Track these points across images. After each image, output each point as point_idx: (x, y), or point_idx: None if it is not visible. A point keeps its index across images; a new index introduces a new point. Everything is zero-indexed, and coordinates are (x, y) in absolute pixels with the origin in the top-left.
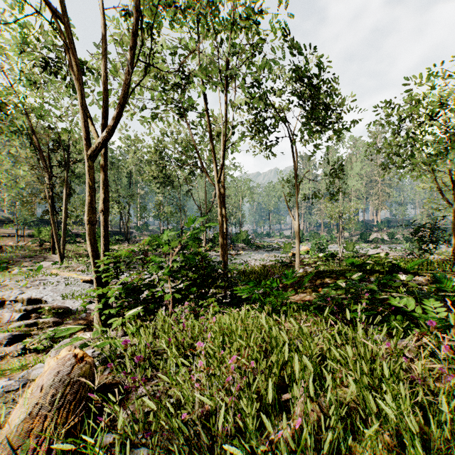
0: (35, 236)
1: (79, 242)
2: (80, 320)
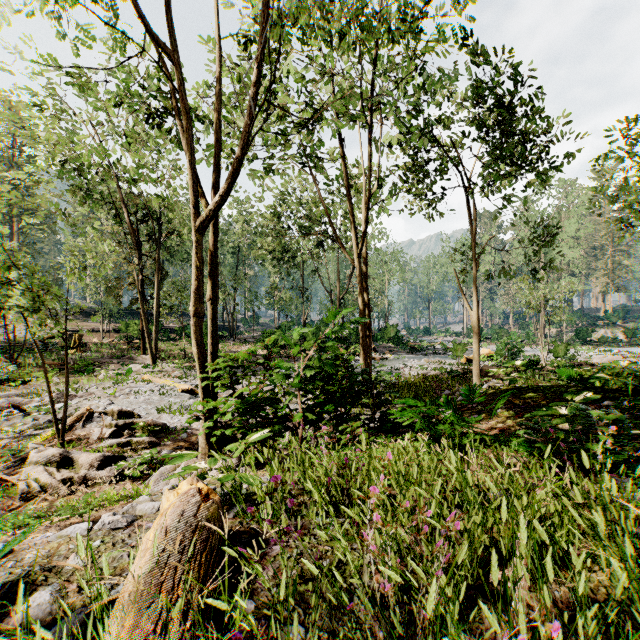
0: (121, 331)
1: (173, 340)
2: (181, 442)
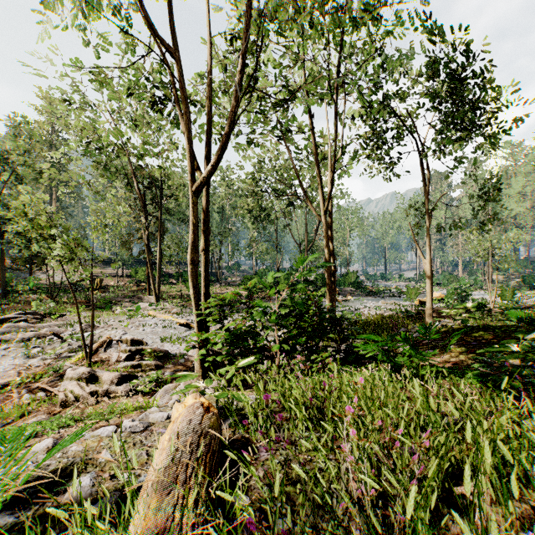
0: (132, 276)
1: (171, 283)
2: (180, 366)
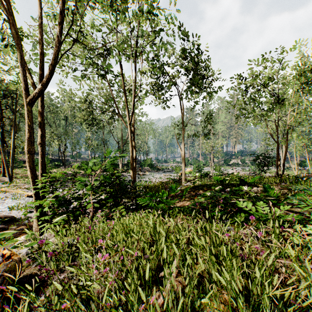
0: None
1: (26, 167)
2: (23, 226)
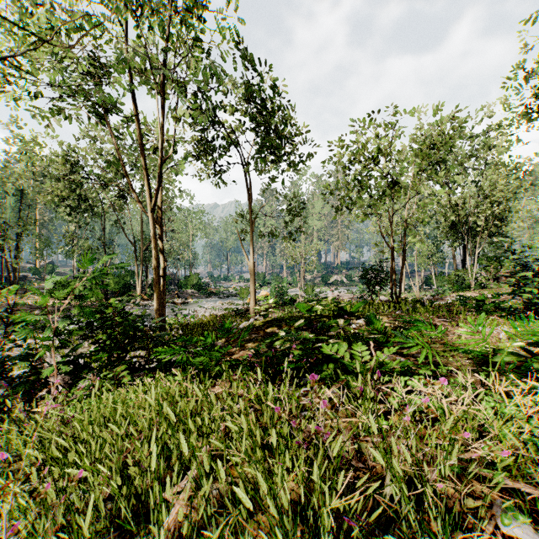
0: None
1: None
2: None
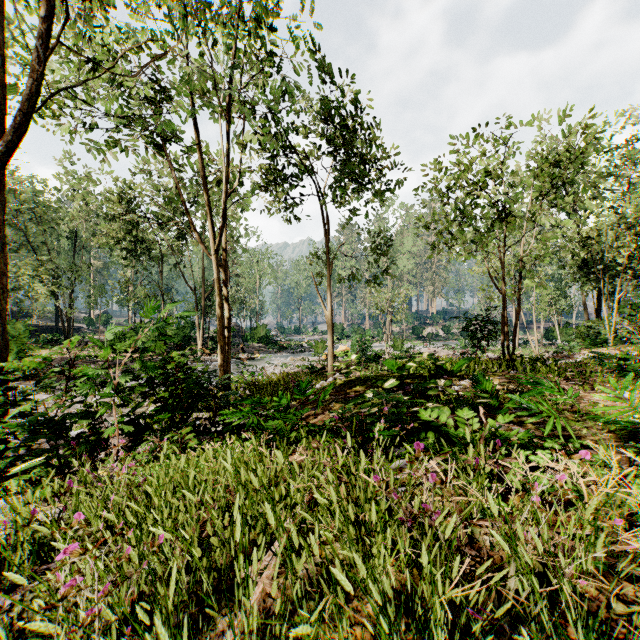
0: None
1: None
2: None
